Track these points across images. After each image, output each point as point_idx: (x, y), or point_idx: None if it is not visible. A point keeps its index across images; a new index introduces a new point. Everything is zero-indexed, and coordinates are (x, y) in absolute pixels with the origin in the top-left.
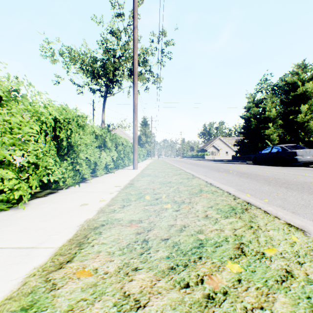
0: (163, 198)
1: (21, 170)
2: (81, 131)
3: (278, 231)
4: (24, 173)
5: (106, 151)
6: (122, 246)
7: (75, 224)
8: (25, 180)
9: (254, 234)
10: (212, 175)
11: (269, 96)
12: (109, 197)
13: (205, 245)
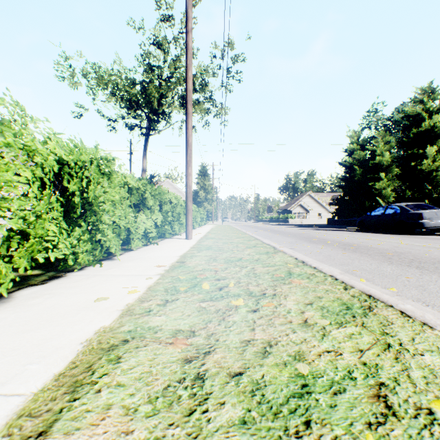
0: (230, 287)
1: (11, 241)
2: (106, 182)
3: (439, 354)
4: (3, 248)
5: (145, 213)
6: (154, 391)
7: (77, 338)
8: (6, 259)
9: (399, 362)
10: (303, 248)
11: (380, 133)
12: (145, 286)
13: (313, 390)
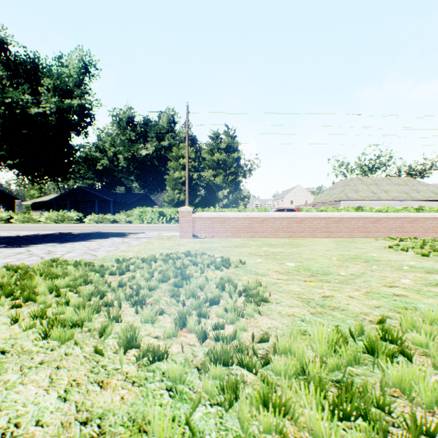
0: None
1: None
2: None
3: None
4: None
5: None
6: None
7: None
8: None
9: None
10: None
11: None
12: None
13: None
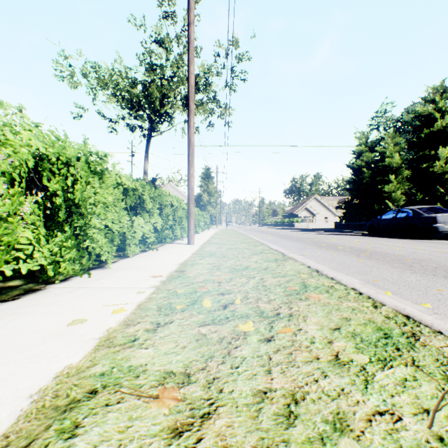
0: (236, 304)
1: None
2: (96, 181)
3: None
4: None
5: (144, 216)
6: None
7: (27, 387)
8: None
9: None
10: (313, 254)
11: (390, 134)
12: (135, 302)
13: None
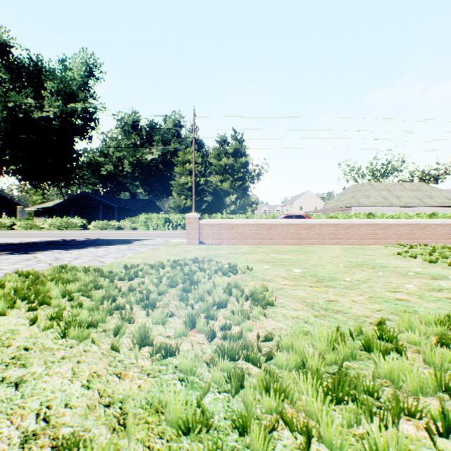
0: None
1: None
2: None
3: None
4: None
5: None
6: None
7: None
8: None
9: None
10: None
11: None
12: None
13: None
